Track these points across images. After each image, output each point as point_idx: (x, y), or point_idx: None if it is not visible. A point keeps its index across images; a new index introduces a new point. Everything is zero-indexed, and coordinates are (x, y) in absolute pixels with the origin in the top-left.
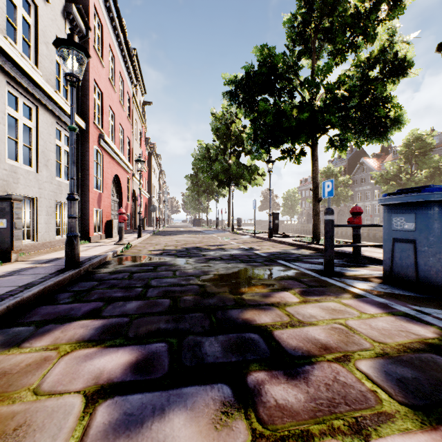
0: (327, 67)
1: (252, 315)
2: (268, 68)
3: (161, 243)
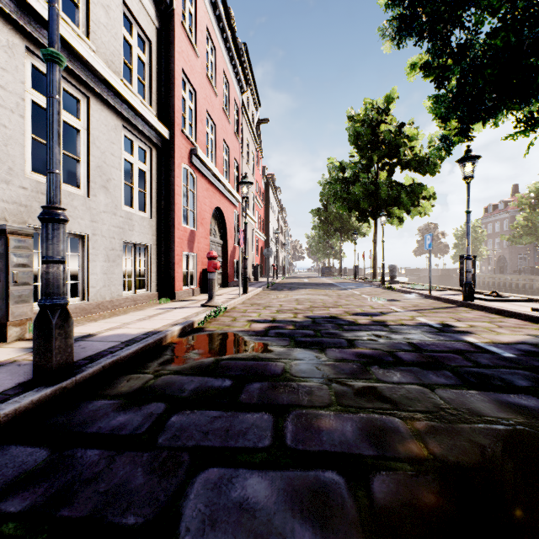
0: None
1: None
2: None
3: (273, 305)
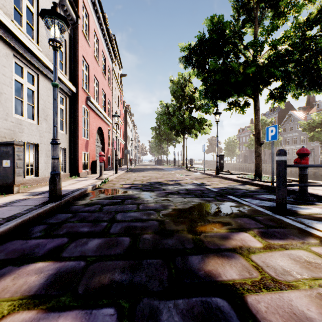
0: (272, 26)
1: (215, 266)
2: (218, 33)
3: (132, 178)
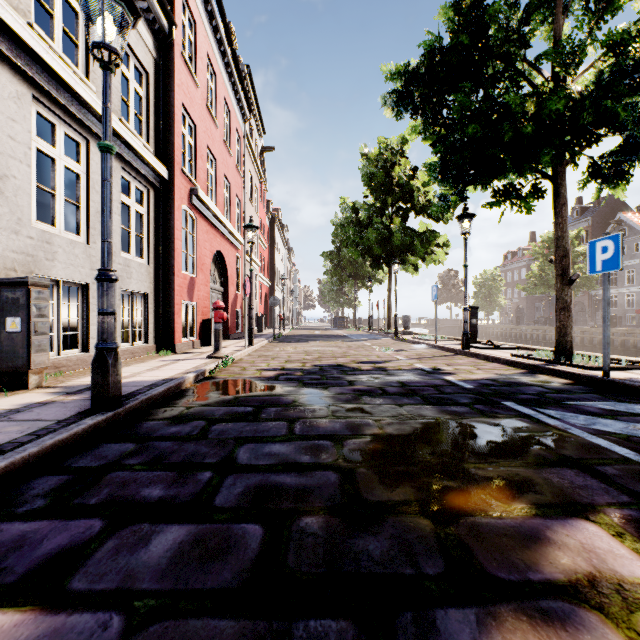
0: (607, 1)
1: None
2: (472, 34)
3: (282, 356)
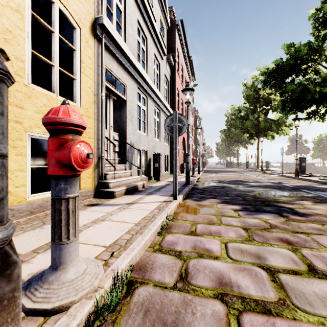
0: None
1: (283, 205)
2: (294, 59)
3: (214, 177)
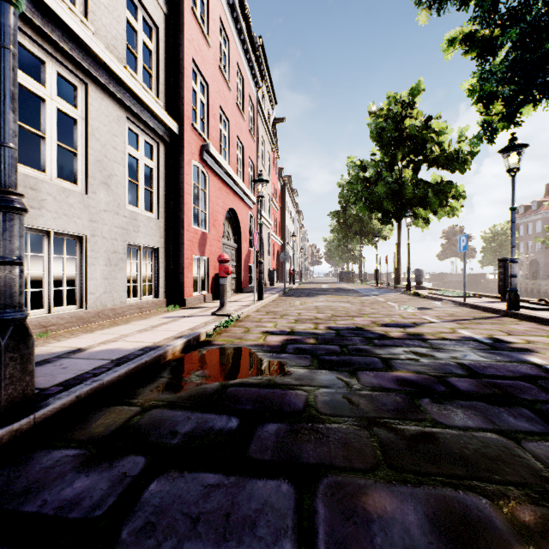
0: None
1: None
2: None
3: (291, 313)
